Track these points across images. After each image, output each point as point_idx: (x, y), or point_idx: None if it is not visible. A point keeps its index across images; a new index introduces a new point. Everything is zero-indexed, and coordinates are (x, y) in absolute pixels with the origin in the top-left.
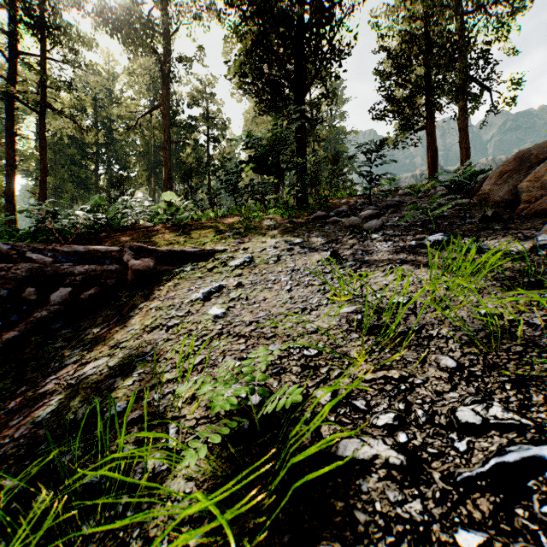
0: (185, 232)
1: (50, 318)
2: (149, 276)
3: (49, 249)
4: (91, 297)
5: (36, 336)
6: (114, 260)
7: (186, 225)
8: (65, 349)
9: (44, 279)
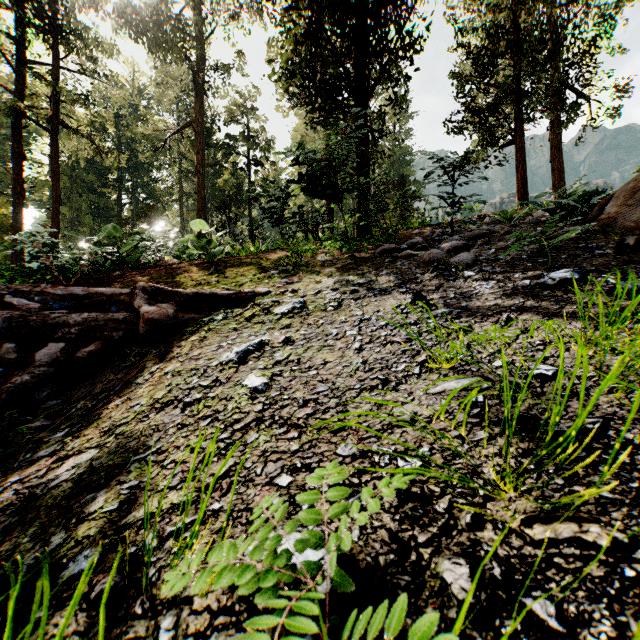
0: (219, 270)
1: (35, 384)
2: (168, 327)
3: (37, 292)
4: (91, 356)
5: (13, 409)
6: (122, 306)
7: (220, 261)
8: (45, 432)
9: (29, 332)
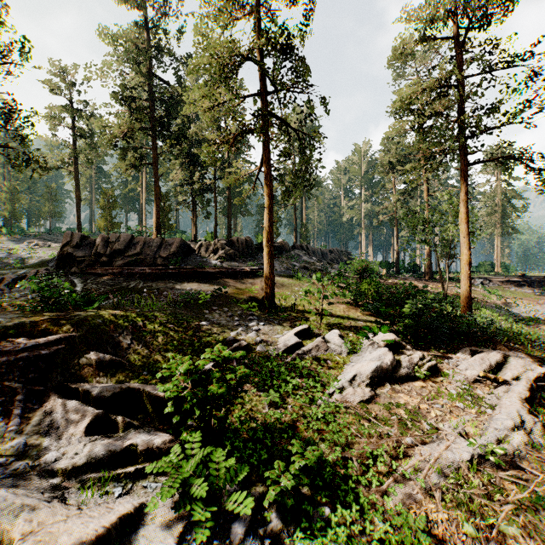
0: None
1: None
2: None
3: None
4: None
5: None
6: None
7: None
8: None
9: None
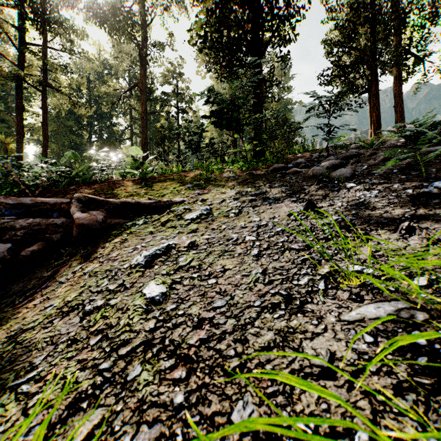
0: (148, 185)
1: None
2: (98, 230)
3: None
4: (34, 254)
5: None
6: (62, 212)
7: (150, 178)
8: None
9: None
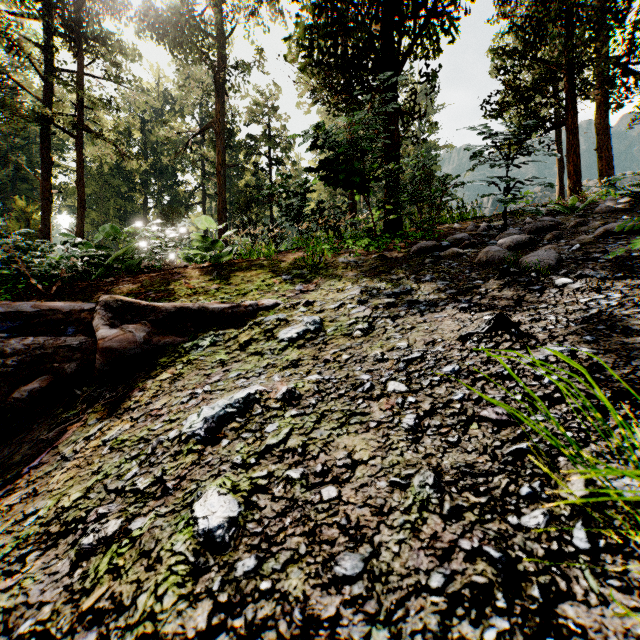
0: (222, 275)
1: None
2: (137, 356)
3: None
4: (35, 395)
5: None
6: (81, 326)
7: (227, 264)
8: None
9: None
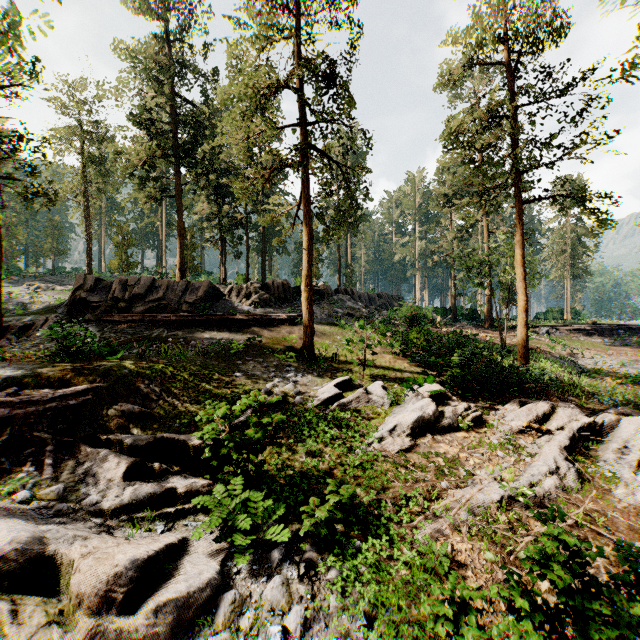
0: None
1: None
2: None
3: None
4: None
5: None
6: None
7: None
8: None
9: None
